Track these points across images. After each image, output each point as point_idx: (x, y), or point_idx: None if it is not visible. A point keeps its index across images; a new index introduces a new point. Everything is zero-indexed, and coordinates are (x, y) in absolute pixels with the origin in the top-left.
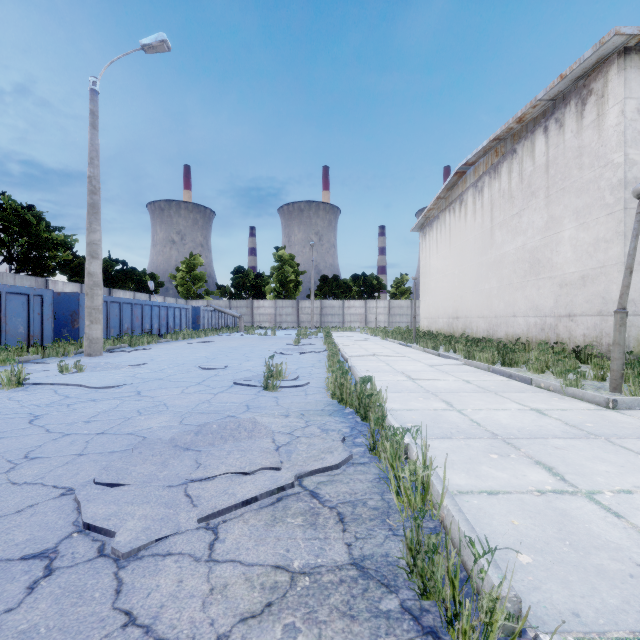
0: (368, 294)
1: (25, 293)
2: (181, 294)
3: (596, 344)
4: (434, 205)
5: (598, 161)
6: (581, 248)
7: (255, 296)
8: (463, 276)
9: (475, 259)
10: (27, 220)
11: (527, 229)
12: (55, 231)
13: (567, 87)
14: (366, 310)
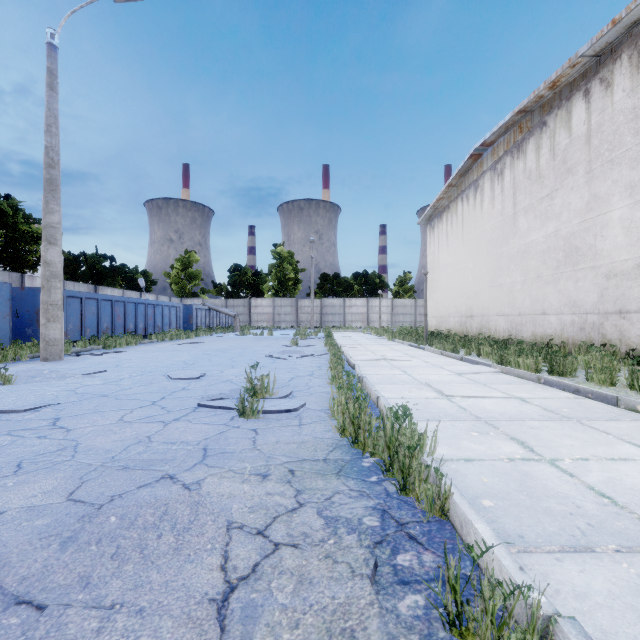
0: (370, 293)
1: None
2: (175, 292)
3: None
4: (444, 194)
5: None
6: (637, 230)
7: (253, 295)
8: (479, 270)
9: (493, 250)
10: (3, 211)
11: (561, 212)
12: (34, 223)
13: (618, 37)
14: (368, 309)
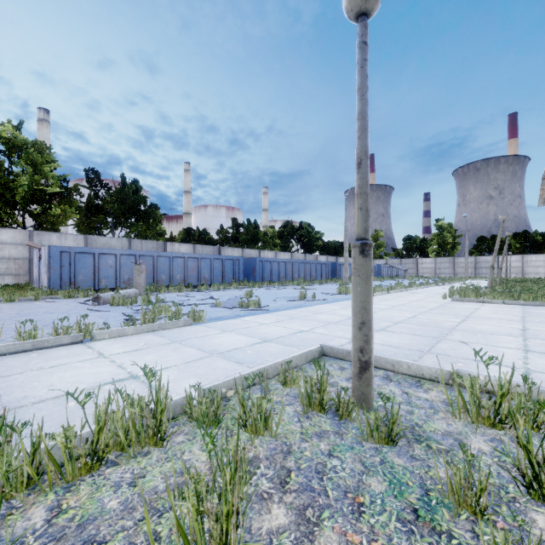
0: (530, 249)
1: (325, 263)
2: None
3: None
4: (543, 192)
5: None
6: None
7: (420, 255)
8: None
9: None
10: (308, 230)
11: None
12: (317, 233)
13: None
14: (522, 263)
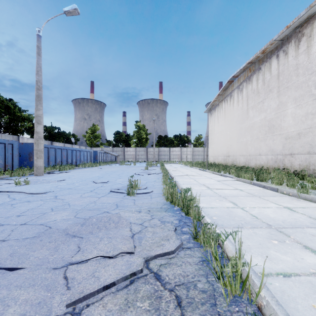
0: (182, 144)
1: (3, 142)
2: (88, 144)
3: (306, 169)
4: (216, 98)
5: (307, 71)
6: (298, 118)
7: (125, 145)
8: (232, 134)
9: (238, 125)
10: (9, 106)
11: (267, 109)
12: (23, 112)
13: (290, 33)
14: (181, 152)
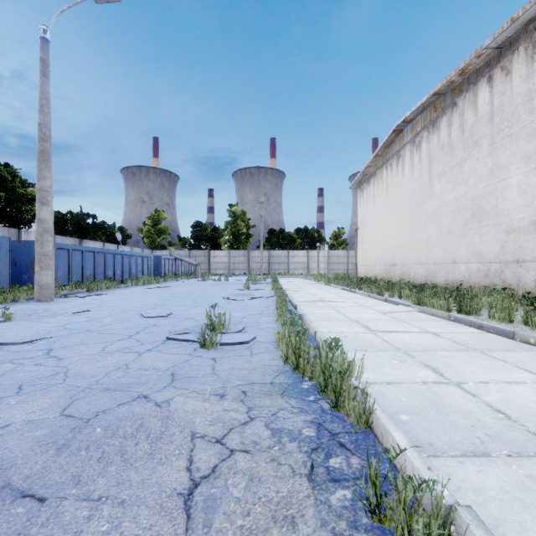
0: (310, 245)
1: None
2: (147, 245)
3: None
4: (372, 163)
5: None
6: (532, 193)
7: (212, 247)
8: (400, 226)
9: (413, 210)
10: (3, 177)
11: (469, 178)
12: (29, 187)
13: (516, 32)
14: (308, 259)
